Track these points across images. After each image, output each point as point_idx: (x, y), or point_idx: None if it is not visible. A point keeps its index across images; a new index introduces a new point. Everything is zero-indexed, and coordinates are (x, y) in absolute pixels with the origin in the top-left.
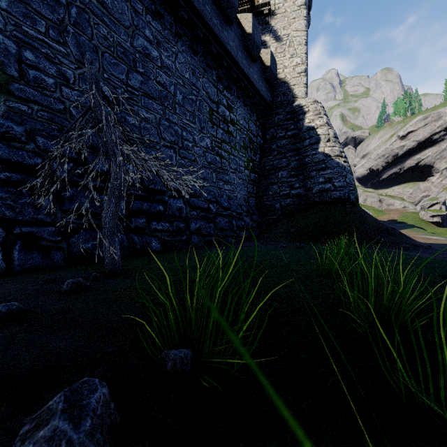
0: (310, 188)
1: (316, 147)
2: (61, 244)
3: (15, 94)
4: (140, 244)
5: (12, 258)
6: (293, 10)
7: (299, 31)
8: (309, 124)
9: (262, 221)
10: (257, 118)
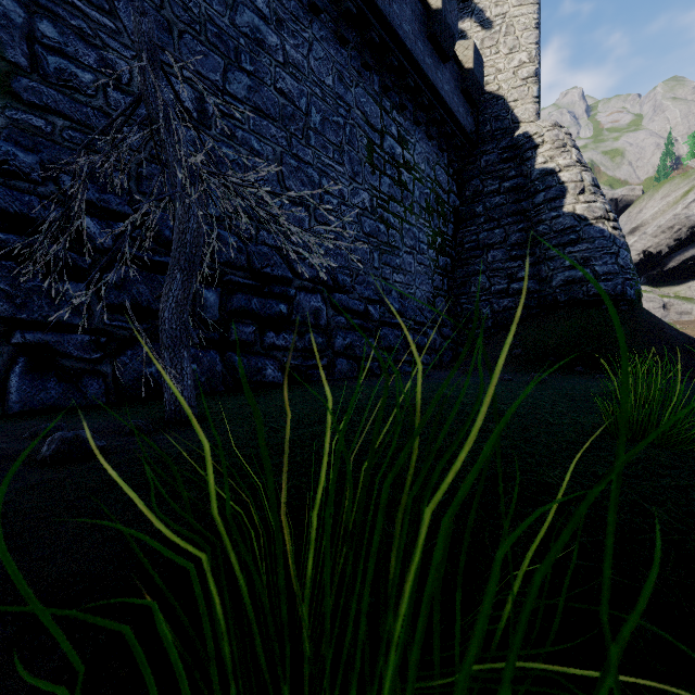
0: (547, 278)
1: (557, 205)
2: (100, 367)
3: (21, 97)
4: (245, 371)
5: (8, 389)
6: None
7: (524, 5)
8: (544, 166)
9: (458, 337)
10: (449, 161)
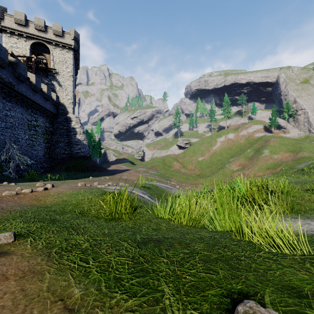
0: (73, 151)
1: (75, 136)
2: None
3: None
4: None
5: None
6: (67, 76)
7: (70, 85)
8: (73, 126)
9: (52, 163)
10: (49, 120)
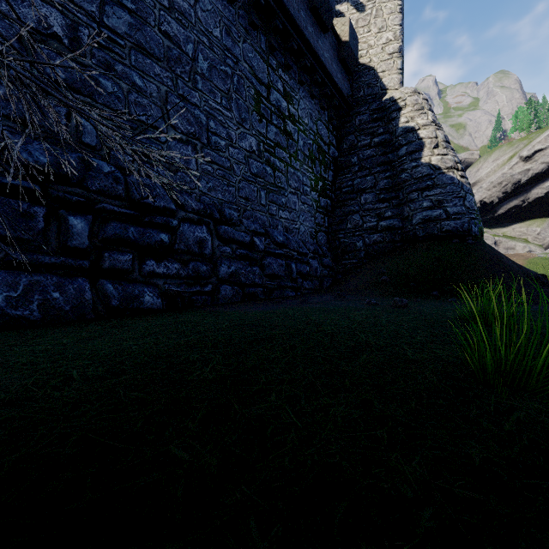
0: (408, 217)
1: (417, 157)
2: None
3: None
4: (120, 298)
5: None
6: None
7: None
8: (406, 124)
9: (336, 266)
10: (329, 118)
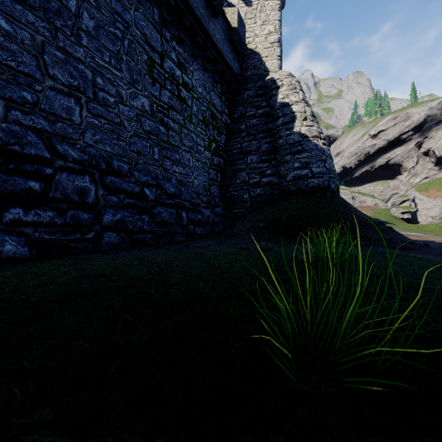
0: (284, 175)
1: (290, 126)
2: None
3: None
4: None
5: None
6: None
7: None
8: (282, 100)
9: (228, 214)
10: (222, 91)
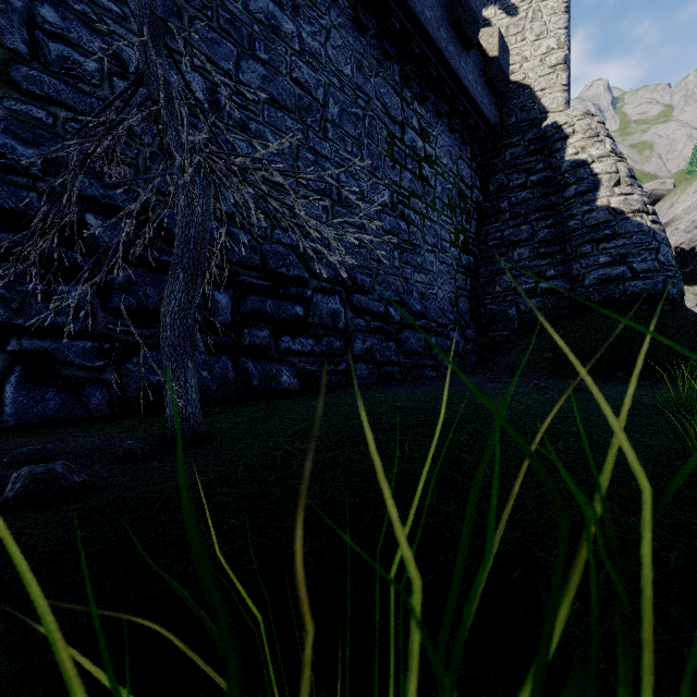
0: (579, 276)
1: (590, 198)
2: (104, 375)
3: (21, 87)
4: (259, 378)
5: (3, 401)
6: None
7: None
8: (574, 157)
9: (481, 339)
10: (472, 155)
